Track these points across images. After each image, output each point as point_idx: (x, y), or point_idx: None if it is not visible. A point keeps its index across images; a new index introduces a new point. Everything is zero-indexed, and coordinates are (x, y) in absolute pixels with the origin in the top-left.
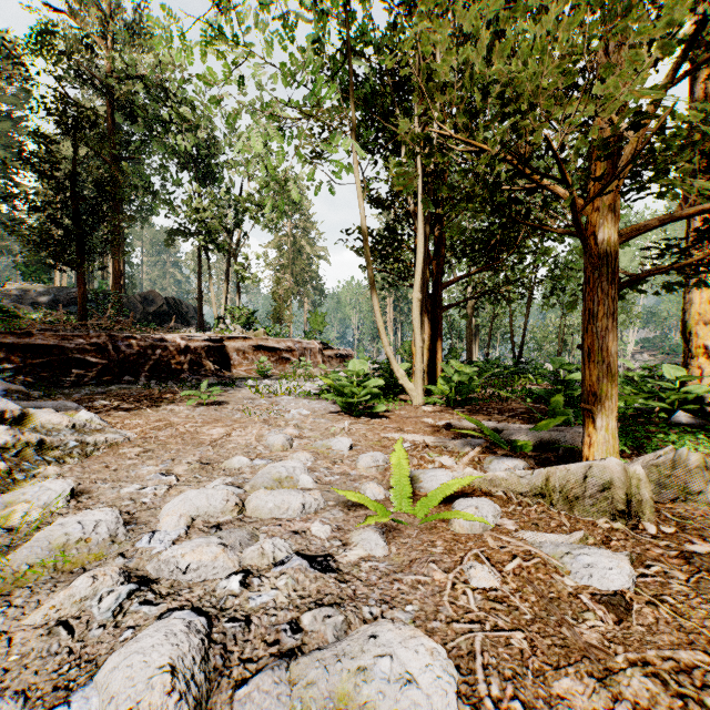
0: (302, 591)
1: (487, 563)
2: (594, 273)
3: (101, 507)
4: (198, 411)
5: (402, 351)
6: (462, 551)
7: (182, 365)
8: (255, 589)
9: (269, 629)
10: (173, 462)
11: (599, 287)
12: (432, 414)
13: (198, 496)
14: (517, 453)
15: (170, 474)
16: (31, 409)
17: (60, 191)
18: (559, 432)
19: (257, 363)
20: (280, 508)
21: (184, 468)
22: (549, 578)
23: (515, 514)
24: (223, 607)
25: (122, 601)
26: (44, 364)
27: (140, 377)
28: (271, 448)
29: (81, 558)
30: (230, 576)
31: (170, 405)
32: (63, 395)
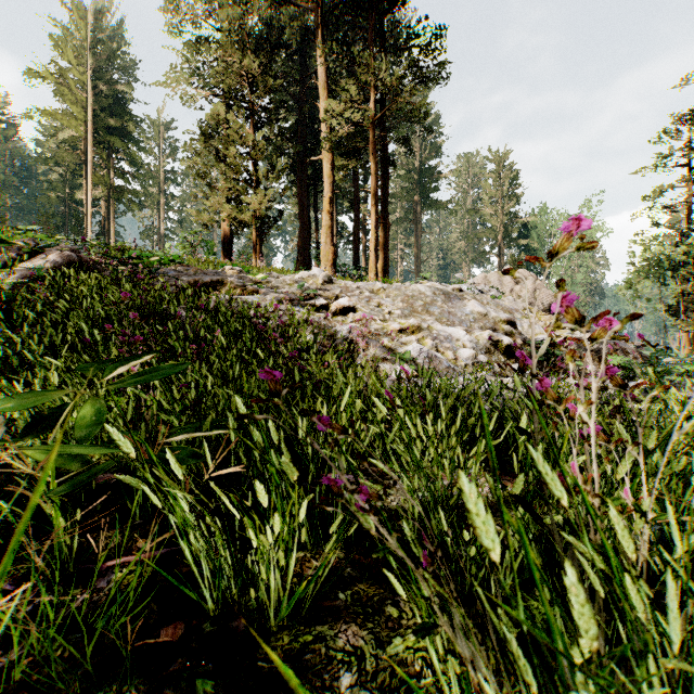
0: None
1: None
2: None
3: None
4: None
5: None
6: None
7: None
8: None
9: None
10: None
11: None
12: None
13: None
14: None
15: None
16: None
17: None
18: None
19: None
20: None
21: None
22: None
23: None
24: None
25: None
26: None
27: None
28: None
29: None
30: None
31: None
32: None
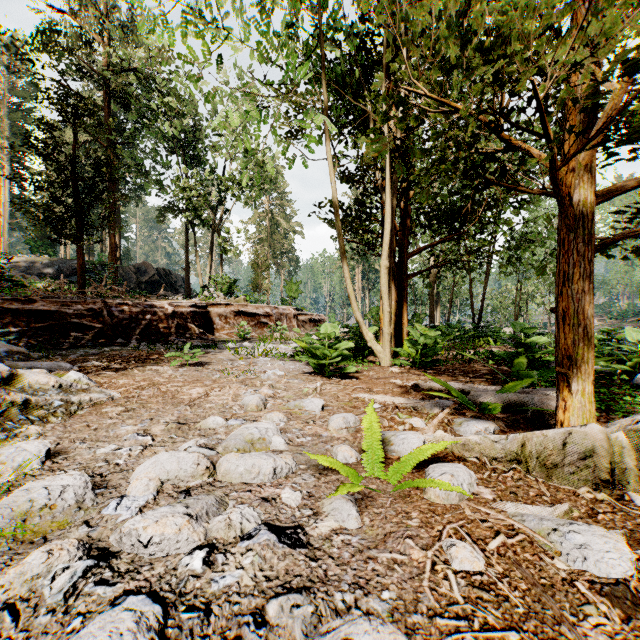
0: (269, 571)
1: (468, 539)
2: (569, 235)
3: (75, 469)
4: (180, 371)
5: (369, 316)
6: (439, 525)
7: (170, 329)
8: (219, 568)
9: (230, 620)
10: (151, 421)
11: (575, 249)
12: (399, 375)
13: (168, 459)
14: (485, 414)
15: (147, 434)
16: (20, 370)
17: (61, 172)
18: (526, 394)
19: (238, 327)
20: (250, 472)
21: (161, 428)
22: (538, 560)
23: (491, 481)
24: (182, 590)
25: (76, 580)
26: (46, 328)
27: (131, 340)
28: (246, 408)
29: (44, 526)
30: (193, 551)
31: (155, 366)
32: (61, 356)
